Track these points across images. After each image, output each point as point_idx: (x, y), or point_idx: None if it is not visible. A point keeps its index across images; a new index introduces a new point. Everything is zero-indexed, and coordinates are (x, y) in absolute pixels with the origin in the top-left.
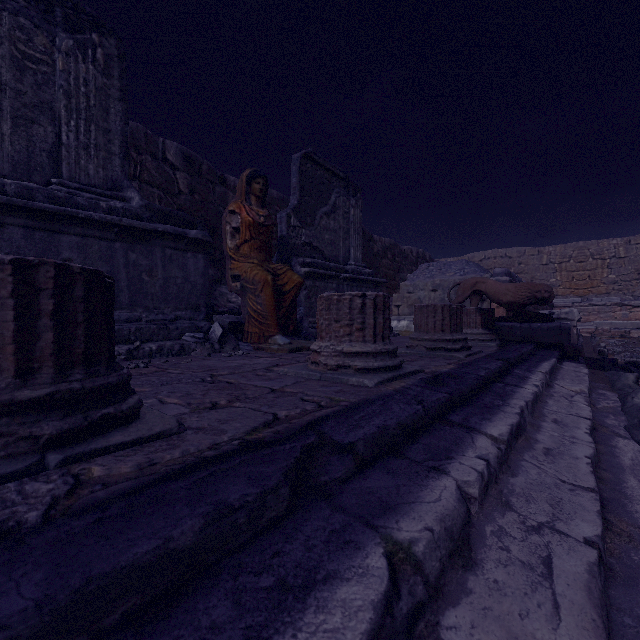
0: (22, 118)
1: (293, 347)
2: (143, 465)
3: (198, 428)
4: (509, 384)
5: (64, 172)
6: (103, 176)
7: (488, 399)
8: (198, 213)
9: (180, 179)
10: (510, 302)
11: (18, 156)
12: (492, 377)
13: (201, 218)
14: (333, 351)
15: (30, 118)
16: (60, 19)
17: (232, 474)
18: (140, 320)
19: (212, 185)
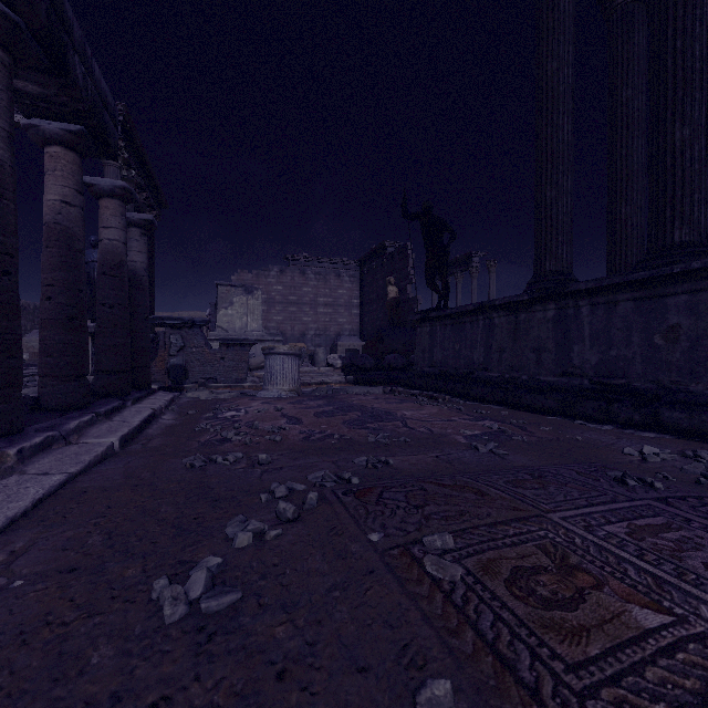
0: None
1: None
2: None
3: None
4: None
5: None
6: None
7: None
8: None
9: None
10: None
11: None
12: None
13: None
14: None
15: None
16: None
17: None
18: None
19: None
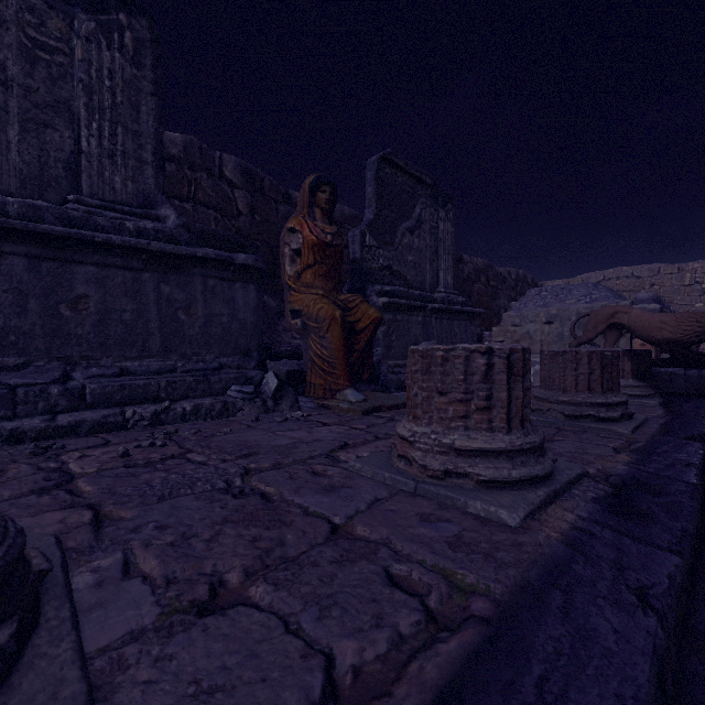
0: (33, 121)
1: (368, 407)
2: None
3: None
4: None
5: (84, 187)
6: (132, 190)
7: None
8: (259, 236)
9: (239, 198)
10: (667, 339)
11: (28, 169)
12: (702, 480)
13: (263, 242)
14: (436, 444)
15: (43, 121)
16: None
17: None
18: (174, 370)
19: (275, 203)
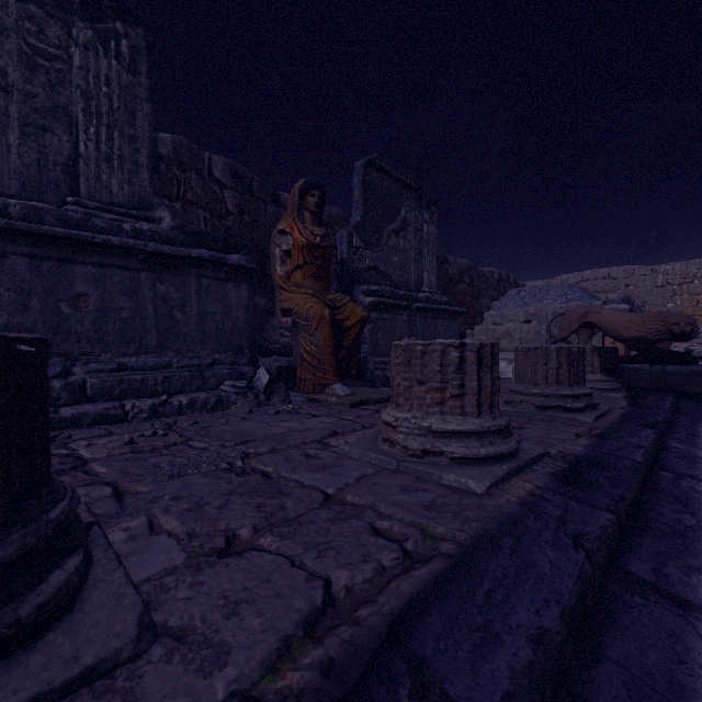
0: (32, 126)
1: (356, 400)
2: None
3: (178, 634)
4: (680, 473)
5: (82, 189)
6: (129, 193)
7: (668, 512)
8: (248, 236)
9: (228, 198)
10: (634, 337)
11: (27, 171)
12: (649, 460)
13: (251, 241)
14: (416, 427)
15: (42, 125)
16: (77, 6)
17: None
18: (170, 366)
19: (264, 204)
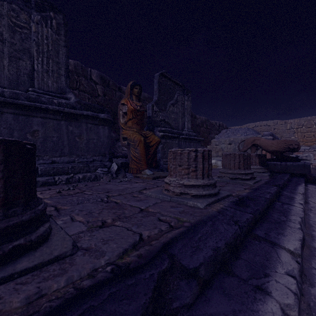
0: (14, 57)
1: (155, 176)
2: (31, 298)
3: (86, 249)
4: (284, 203)
5: (35, 85)
6: (56, 86)
7: (276, 215)
8: (107, 105)
9: (98, 89)
10: (274, 150)
11: (12, 77)
12: (273, 198)
13: (109, 108)
14: (178, 184)
15: (18, 57)
16: (33, 5)
17: (98, 315)
18: (74, 162)
19: (114, 91)
